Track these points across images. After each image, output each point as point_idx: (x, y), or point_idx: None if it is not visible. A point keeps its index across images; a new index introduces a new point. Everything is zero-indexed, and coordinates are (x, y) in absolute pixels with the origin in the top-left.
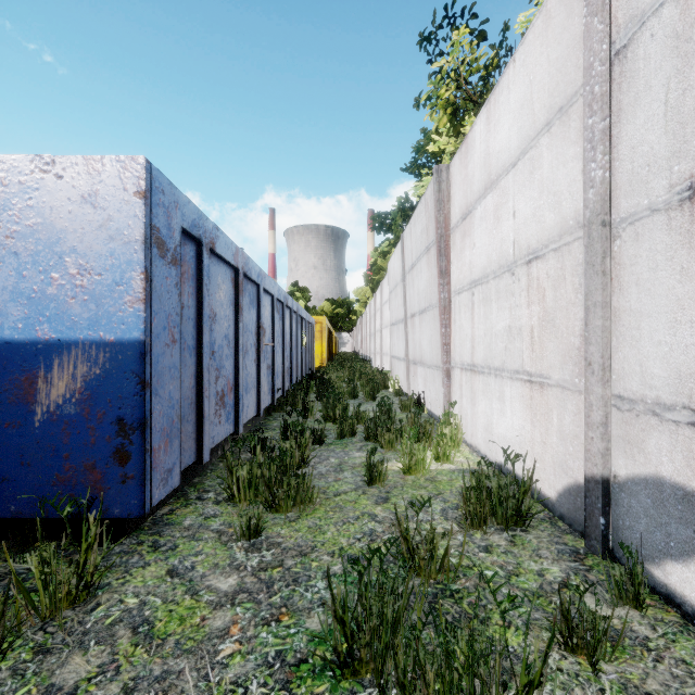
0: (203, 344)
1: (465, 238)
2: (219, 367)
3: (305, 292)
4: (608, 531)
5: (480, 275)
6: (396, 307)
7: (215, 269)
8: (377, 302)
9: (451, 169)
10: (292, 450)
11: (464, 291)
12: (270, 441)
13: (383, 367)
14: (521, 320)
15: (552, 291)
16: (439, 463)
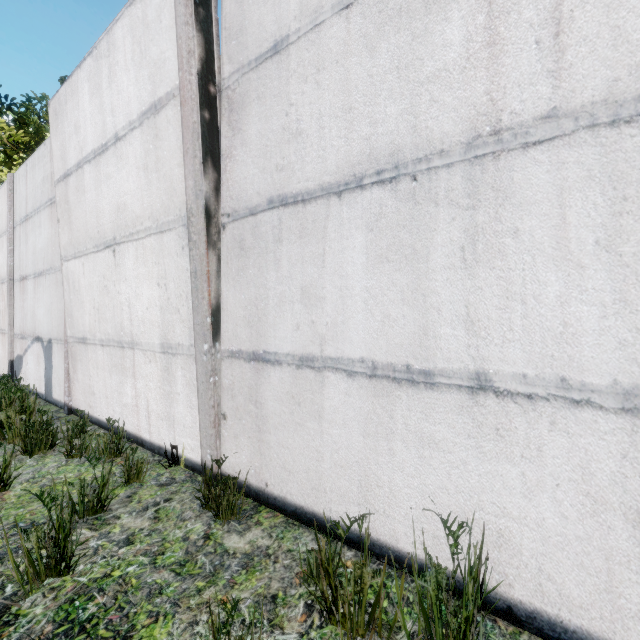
0: None
1: None
2: None
3: None
4: (13, 377)
5: None
6: None
7: None
8: None
9: None
10: None
11: None
12: None
13: None
14: (1, 307)
15: (6, 297)
16: None
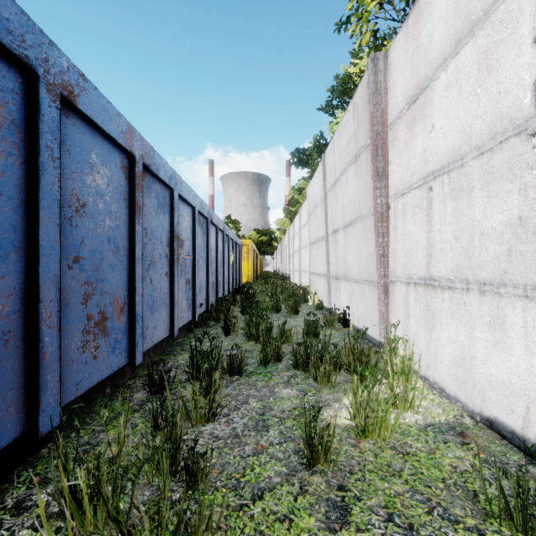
0: (39, 242)
1: (414, 125)
2: (94, 280)
3: (236, 223)
4: None
5: (445, 160)
6: (316, 227)
7: (83, 139)
8: (295, 227)
9: (389, 57)
10: (195, 397)
11: (412, 190)
12: (175, 374)
13: (302, 283)
14: None
15: None
16: (396, 410)
